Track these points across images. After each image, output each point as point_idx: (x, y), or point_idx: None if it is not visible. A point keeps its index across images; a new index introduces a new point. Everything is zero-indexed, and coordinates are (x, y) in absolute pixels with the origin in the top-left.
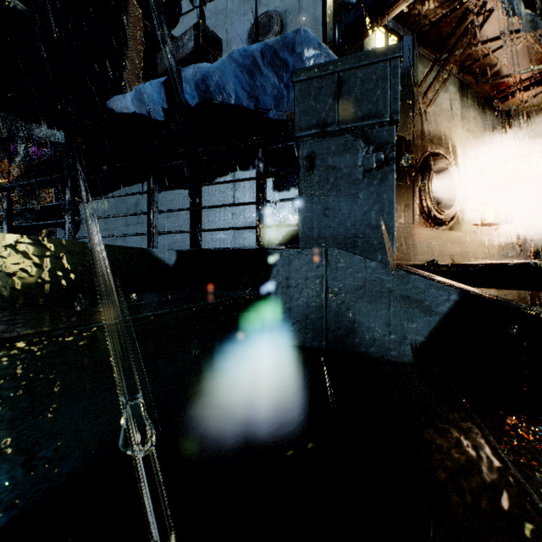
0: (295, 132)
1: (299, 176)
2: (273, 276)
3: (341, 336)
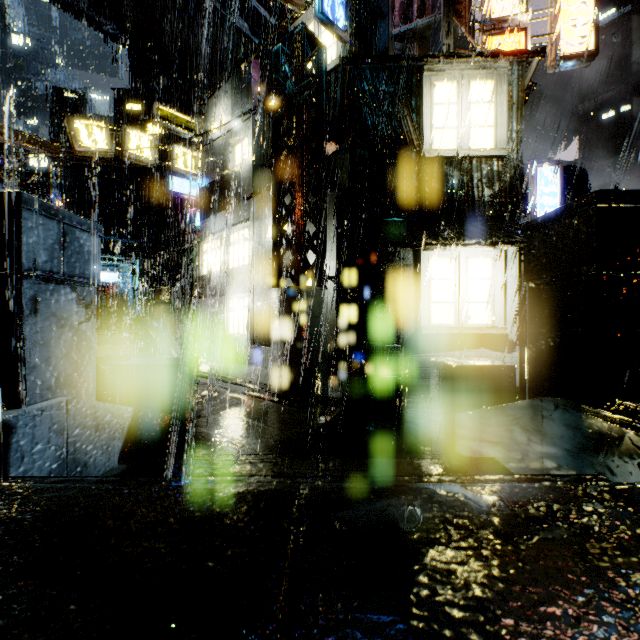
0: (23, 266)
1: (23, 319)
2: (13, 450)
3: None
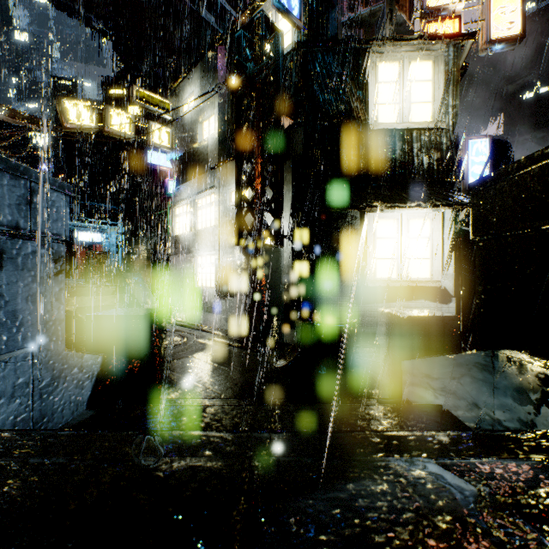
0: None
1: None
2: None
3: (46, 425)
